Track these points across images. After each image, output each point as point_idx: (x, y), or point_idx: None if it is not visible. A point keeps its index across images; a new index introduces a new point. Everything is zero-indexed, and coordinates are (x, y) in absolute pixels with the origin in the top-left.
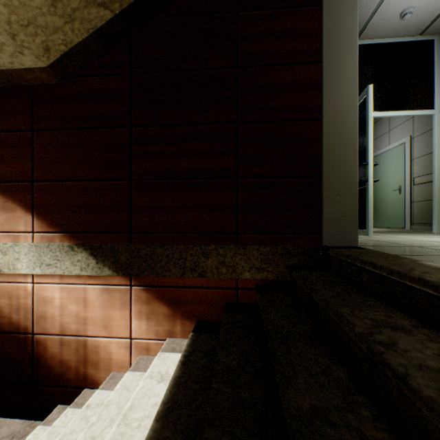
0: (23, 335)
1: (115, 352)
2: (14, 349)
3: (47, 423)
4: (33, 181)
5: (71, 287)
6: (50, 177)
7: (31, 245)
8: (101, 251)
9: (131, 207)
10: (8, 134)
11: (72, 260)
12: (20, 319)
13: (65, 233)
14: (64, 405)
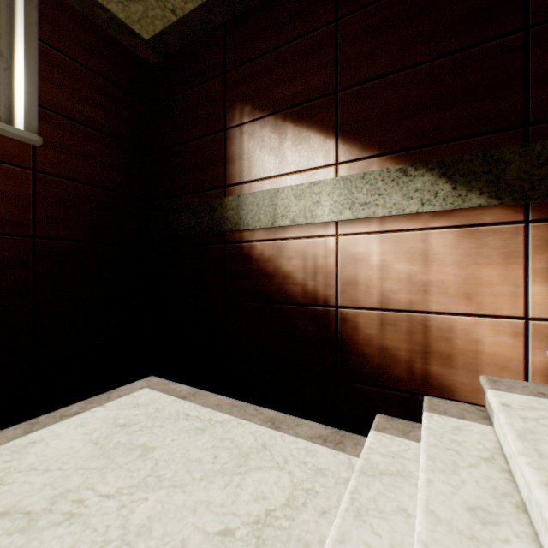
0: (320, 309)
1: (487, 341)
2: (309, 327)
3: (381, 430)
4: (336, 93)
5: (399, 236)
6: (362, 77)
7: (335, 180)
8: (461, 168)
9: (526, 78)
10: (301, 41)
11: (404, 191)
12: (317, 286)
13: (388, 154)
14: (388, 416)
